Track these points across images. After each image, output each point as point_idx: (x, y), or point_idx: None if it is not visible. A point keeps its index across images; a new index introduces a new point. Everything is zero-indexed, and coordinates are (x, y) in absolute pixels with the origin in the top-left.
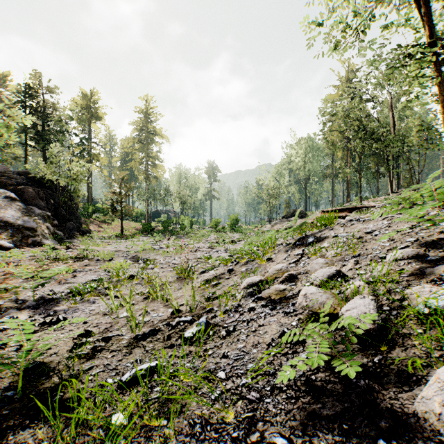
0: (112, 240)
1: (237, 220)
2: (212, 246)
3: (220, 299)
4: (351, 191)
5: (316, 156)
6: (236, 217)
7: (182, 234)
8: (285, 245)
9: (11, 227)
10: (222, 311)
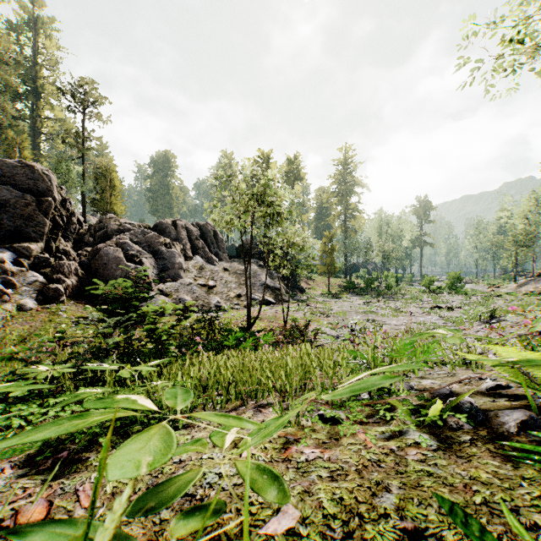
0: (327, 299)
1: (459, 279)
2: (426, 312)
3: None
4: None
5: None
6: (457, 275)
7: (389, 294)
8: (480, 321)
9: (269, 288)
10: None
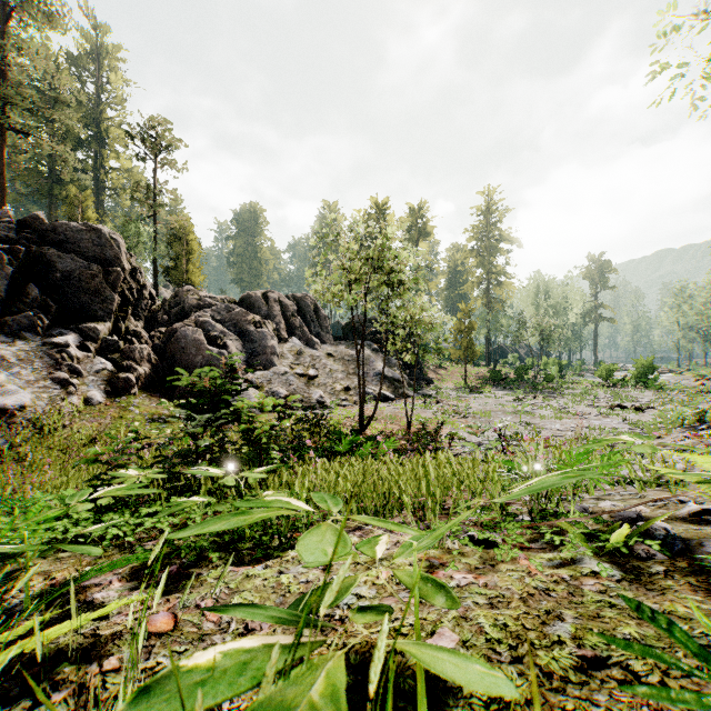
0: (464, 394)
1: (651, 368)
2: (602, 413)
3: None
4: None
5: None
6: (648, 362)
7: (549, 388)
8: (682, 427)
9: (386, 379)
10: None
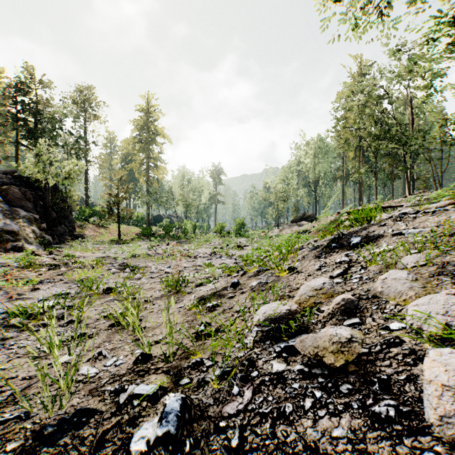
0: (106, 245)
1: (243, 225)
2: (215, 252)
3: (217, 337)
4: (363, 194)
5: (326, 157)
6: (242, 221)
7: (184, 239)
8: (312, 248)
9: None
10: (217, 374)
